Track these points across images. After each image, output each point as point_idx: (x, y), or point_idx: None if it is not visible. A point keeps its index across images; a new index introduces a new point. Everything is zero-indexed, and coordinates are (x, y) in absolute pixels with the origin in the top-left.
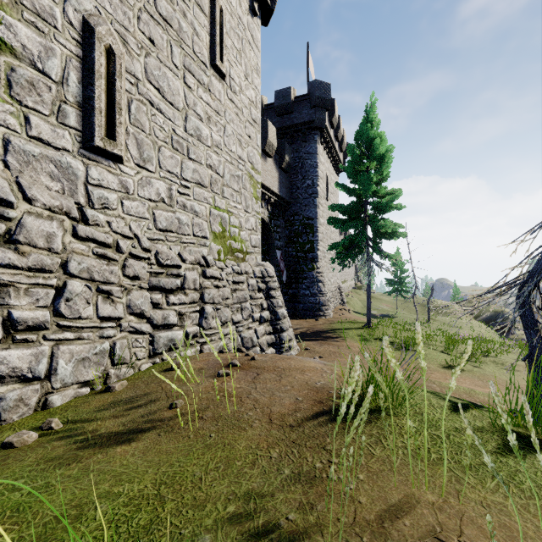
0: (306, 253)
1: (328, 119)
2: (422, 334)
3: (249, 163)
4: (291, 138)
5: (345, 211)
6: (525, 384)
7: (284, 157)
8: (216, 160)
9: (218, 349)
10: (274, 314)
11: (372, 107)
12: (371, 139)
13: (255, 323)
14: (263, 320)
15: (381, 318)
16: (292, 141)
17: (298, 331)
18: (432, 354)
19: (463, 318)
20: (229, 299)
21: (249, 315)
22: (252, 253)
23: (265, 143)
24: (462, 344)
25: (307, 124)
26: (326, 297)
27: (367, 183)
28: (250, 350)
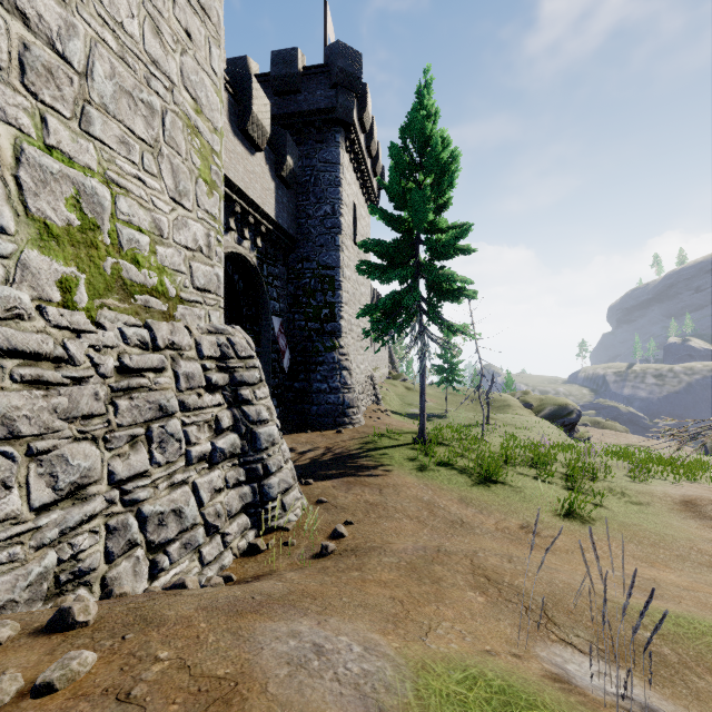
0: (323, 323)
1: (356, 114)
2: (493, 446)
3: (187, 93)
4: (298, 135)
5: (385, 251)
6: (686, 536)
7: (284, 158)
8: (51, 11)
9: (33, 583)
10: (250, 439)
11: (427, 89)
12: (426, 137)
13: (195, 469)
14: (220, 456)
15: (428, 420)
16: (300, 140)
17: (307, 457)
18: (528, 486)
19: (523, 415)
20: (102, 416)
21: (175, 451)
22: (198, 304)
23: (247, 118)
24: (551, 458)
25: (325, 114)
26: (354, 394)
27: (421, 205)
28: (173, 542)
